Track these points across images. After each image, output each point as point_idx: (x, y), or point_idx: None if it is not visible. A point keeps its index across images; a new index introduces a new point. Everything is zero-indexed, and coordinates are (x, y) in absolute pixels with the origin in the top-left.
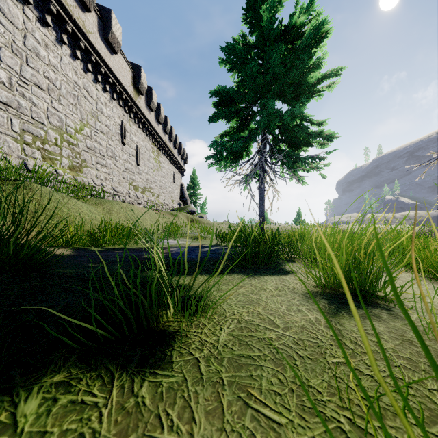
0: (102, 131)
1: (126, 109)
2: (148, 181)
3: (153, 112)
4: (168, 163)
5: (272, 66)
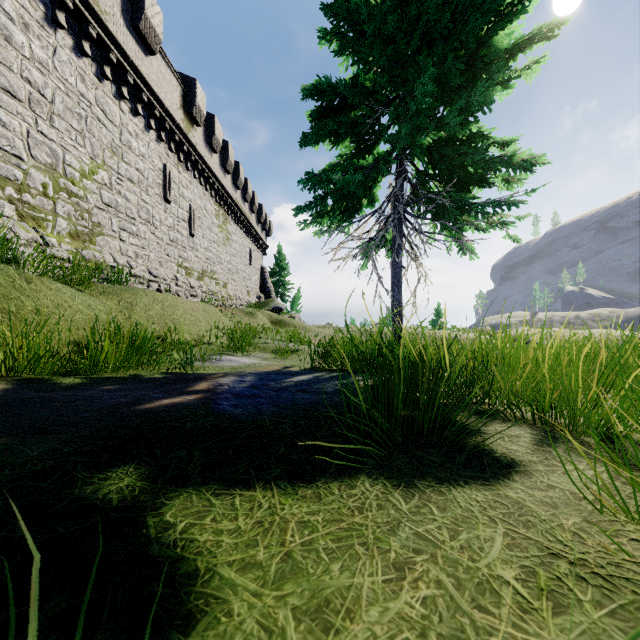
0: (130, 179)
1: (172, 146)
2: (208, 262)
3: (217, 154)
4: (241, 234)
5: (426, 8)
